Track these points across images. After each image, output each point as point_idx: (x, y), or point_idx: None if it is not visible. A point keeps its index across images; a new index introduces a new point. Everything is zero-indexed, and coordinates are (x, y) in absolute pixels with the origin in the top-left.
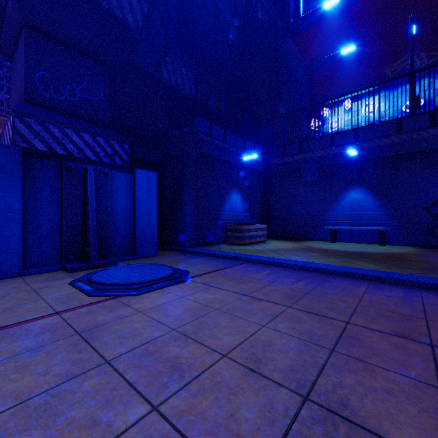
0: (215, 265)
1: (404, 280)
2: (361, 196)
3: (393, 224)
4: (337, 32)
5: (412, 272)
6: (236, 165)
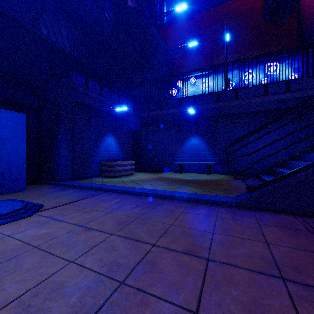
0: (76, 197)
1: (210, 200)
2: (197, 141)
3: (215, 160)
4: (187, 31)
5: (218, 193)
6: (111, 114)
